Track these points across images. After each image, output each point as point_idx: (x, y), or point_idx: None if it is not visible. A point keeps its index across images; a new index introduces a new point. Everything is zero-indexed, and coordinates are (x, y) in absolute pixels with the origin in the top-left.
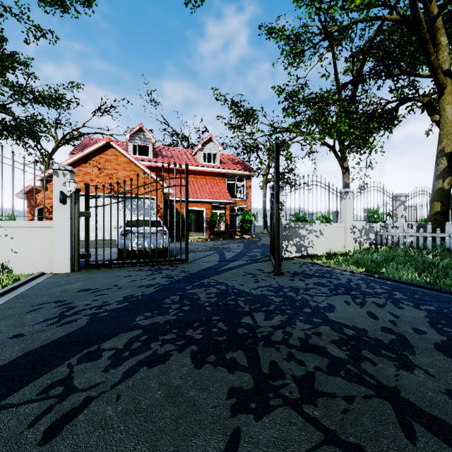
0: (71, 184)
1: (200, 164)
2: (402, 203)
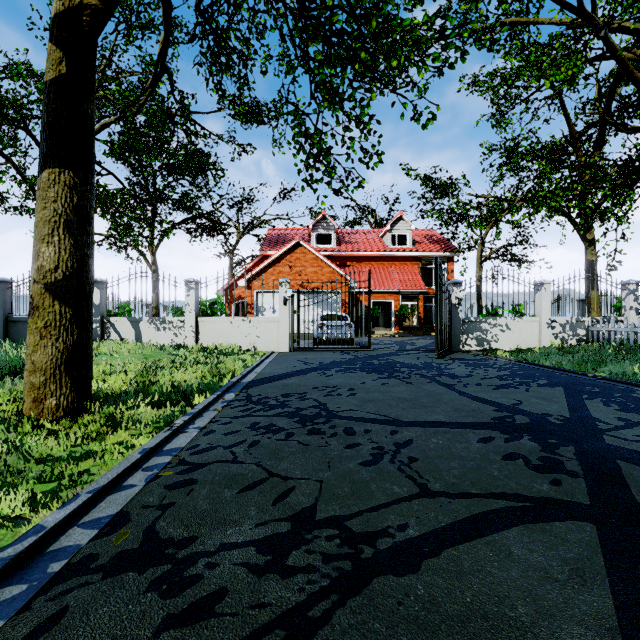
0: (290, 292)
1: (388, 249)
2: (631, 292)
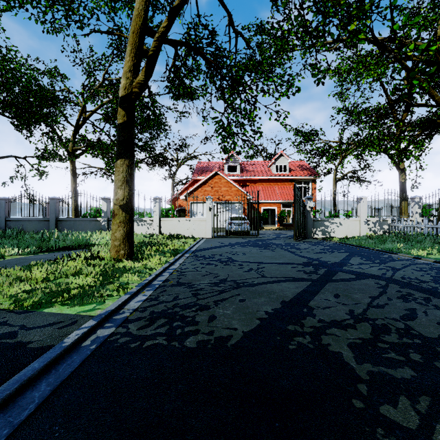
0: (212, 204)
1: (273, 175)
2: (416, 203)
